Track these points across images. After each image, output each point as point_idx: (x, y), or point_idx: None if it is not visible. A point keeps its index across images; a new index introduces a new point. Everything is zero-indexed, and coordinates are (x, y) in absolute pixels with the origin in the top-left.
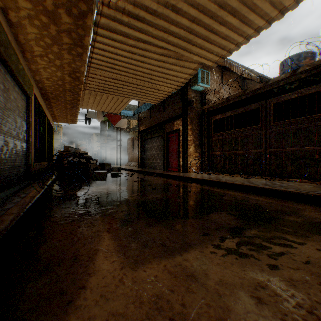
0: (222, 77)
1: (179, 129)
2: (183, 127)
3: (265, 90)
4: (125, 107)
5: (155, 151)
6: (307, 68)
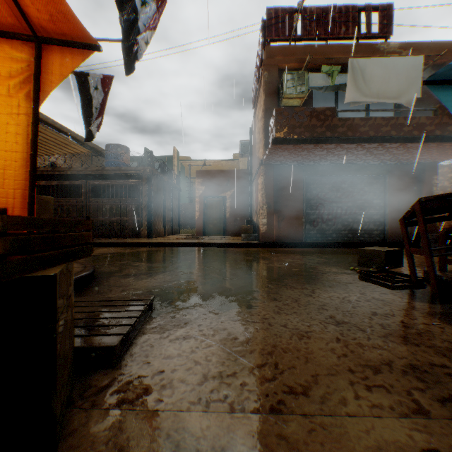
0: None
1: None
2: None
3: (87, 173)
4: None
5: None
6: (110, 170)
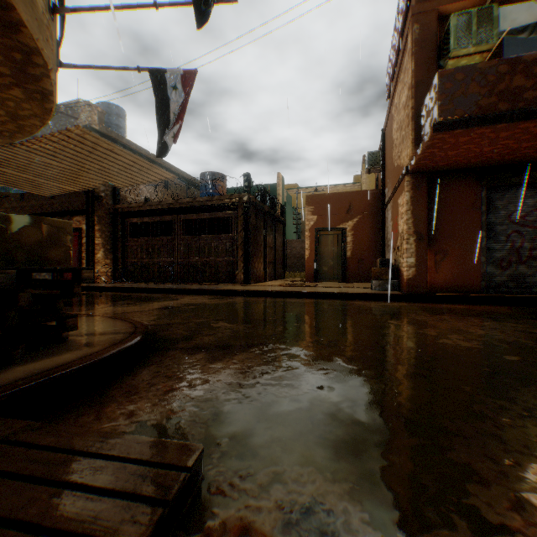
0: None
1: (83, 228)
2: (89, 227)
3: (177, 206)
4: None
5: None
6: (202, 200)
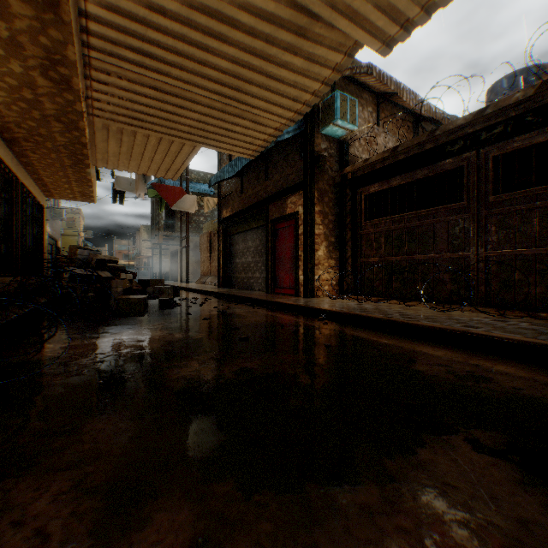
0: (379, 114)
1: (298, 211)
2: (306, 208)
3: (476, 128)
4: (196, 177)
5: (251, 256)
6: None
